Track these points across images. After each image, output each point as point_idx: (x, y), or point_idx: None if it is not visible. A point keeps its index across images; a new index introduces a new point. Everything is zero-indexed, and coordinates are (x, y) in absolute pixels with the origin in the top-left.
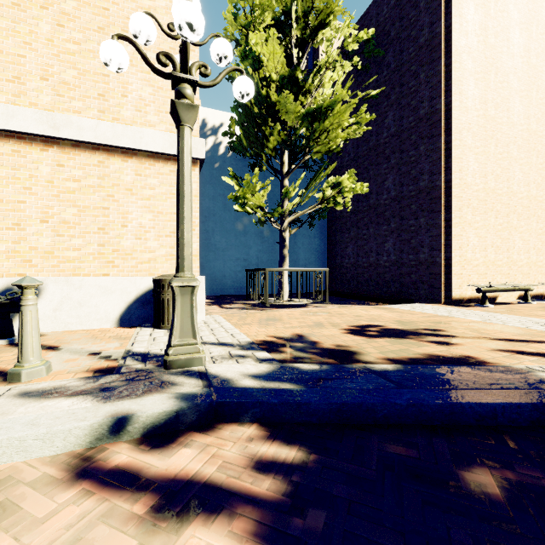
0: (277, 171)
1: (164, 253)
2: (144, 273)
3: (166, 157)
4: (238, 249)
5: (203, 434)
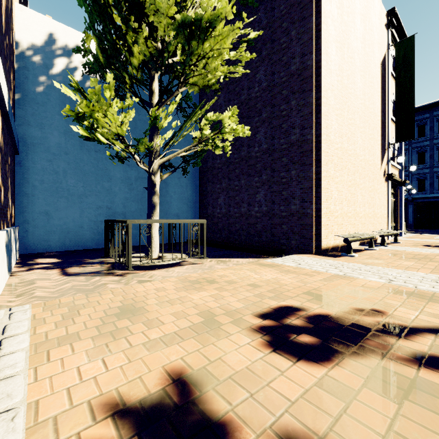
0: (145, 102)
1: None
2: None
3: None
4: (99, 195)
5: None
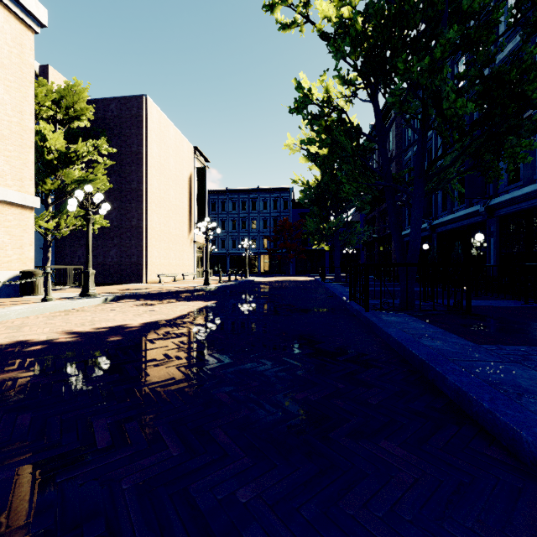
0: (41, 199)
1: (16, 258)
2: (5, 269)
3: (17, 205)
4: None
5: (121, 301)
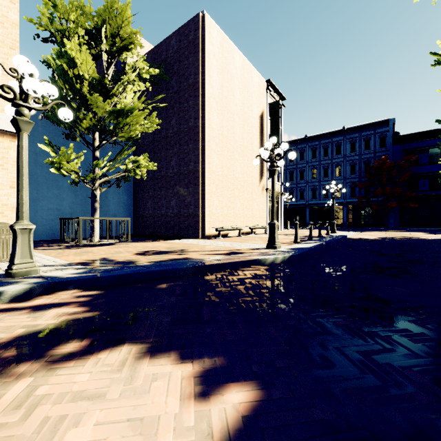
0: (89, 144)
1: None
2: None
3: None
4: (50, 200)
5: (48, 295)
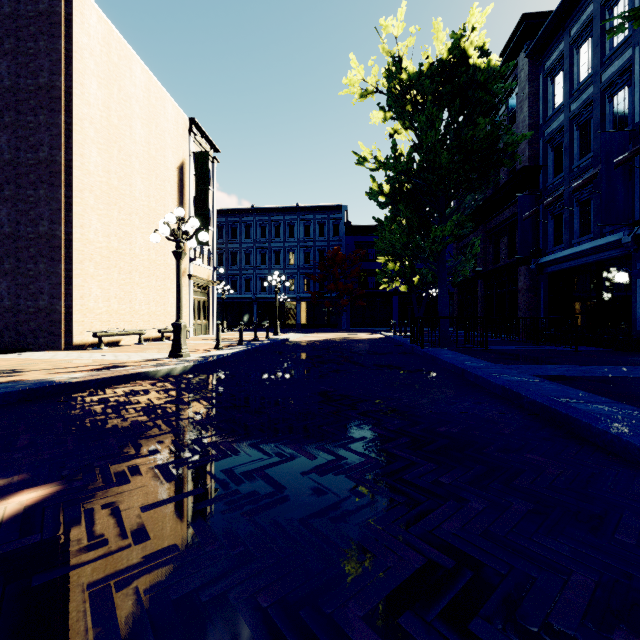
0: None
1: None
2: None
3: None
4: None
5: None
